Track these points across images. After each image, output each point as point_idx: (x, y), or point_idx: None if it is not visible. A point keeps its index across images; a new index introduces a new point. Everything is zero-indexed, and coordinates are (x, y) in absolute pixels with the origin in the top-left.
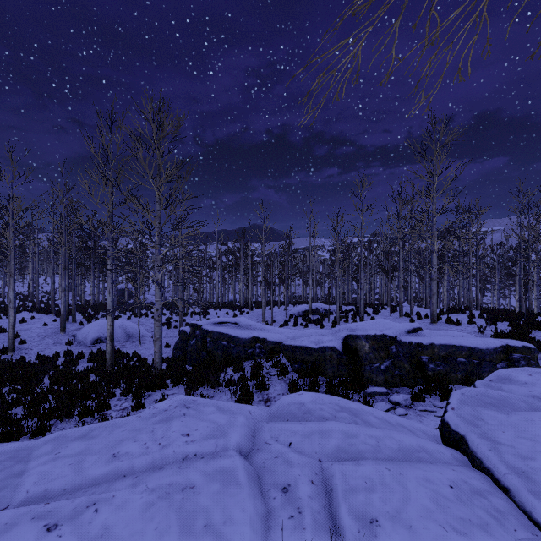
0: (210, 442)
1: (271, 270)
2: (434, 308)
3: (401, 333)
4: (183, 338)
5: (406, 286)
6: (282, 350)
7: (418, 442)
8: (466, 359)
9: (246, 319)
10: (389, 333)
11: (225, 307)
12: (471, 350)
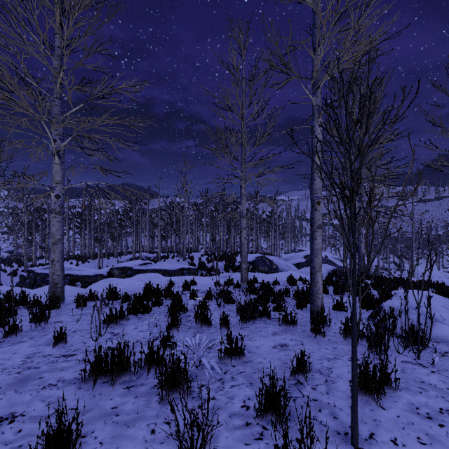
0: (2, 292)
1: (102, 232)
2: (184, 253)
3: (136, 265)
4: (21, 280)
5: (212, 239)
6: (78, 278)
7: (72, 289)
8: (162, 275)
9: (70, 265)
10: (128, 266)
11: (73, 258)
12: (165, 270)
